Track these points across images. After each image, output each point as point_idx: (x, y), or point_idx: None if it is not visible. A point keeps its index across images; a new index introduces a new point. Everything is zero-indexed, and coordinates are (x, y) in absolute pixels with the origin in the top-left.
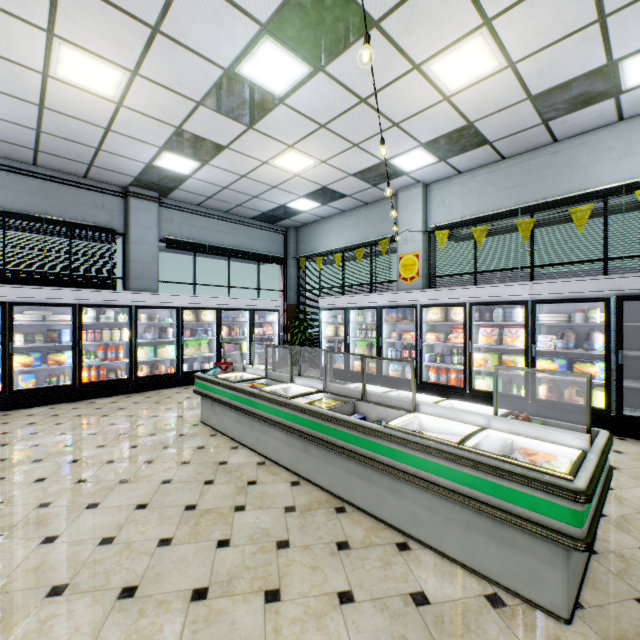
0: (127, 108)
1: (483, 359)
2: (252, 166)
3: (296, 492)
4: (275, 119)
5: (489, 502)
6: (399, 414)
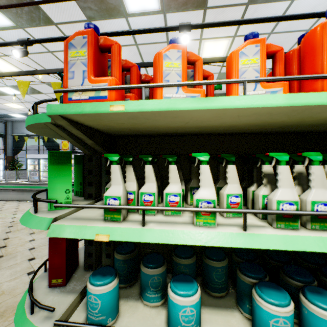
0: None
1: None
2: None
3: (20, 202)
4: (8, 97)
5: None
6: None
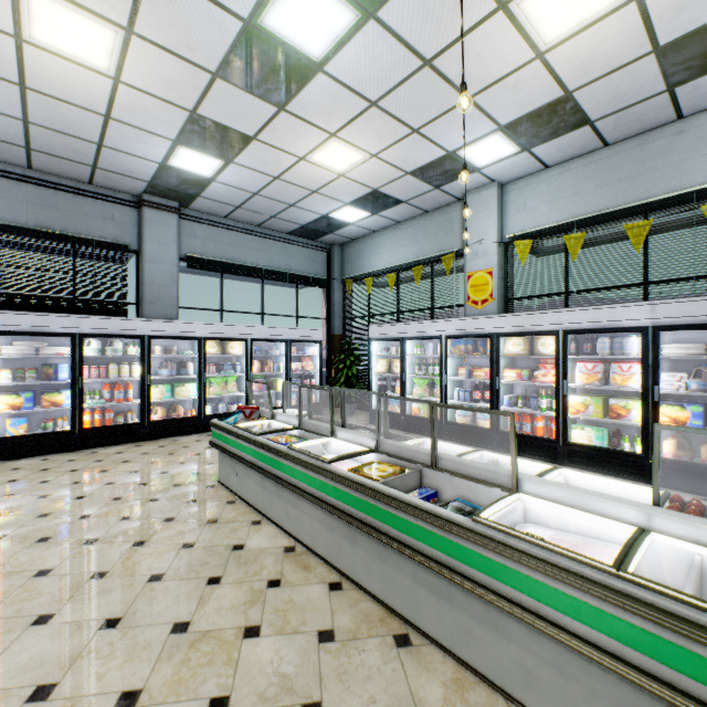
0: (126, 85)
1: (582, 403)
2: (286, 164)
3: (336, 603)
4: (313, 95)
5: (690, 691)
6: (490, 492)
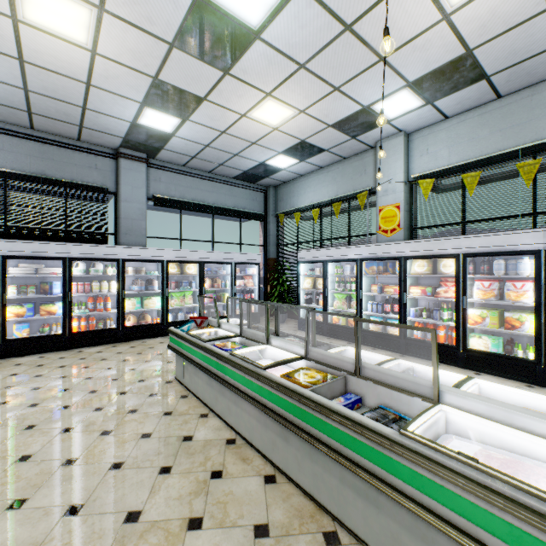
0: (102, 56)
1: (479, 316)
2: (231, 120)
3: (270, 496)
4: (251, 60)
5: None
6: (411, 401)
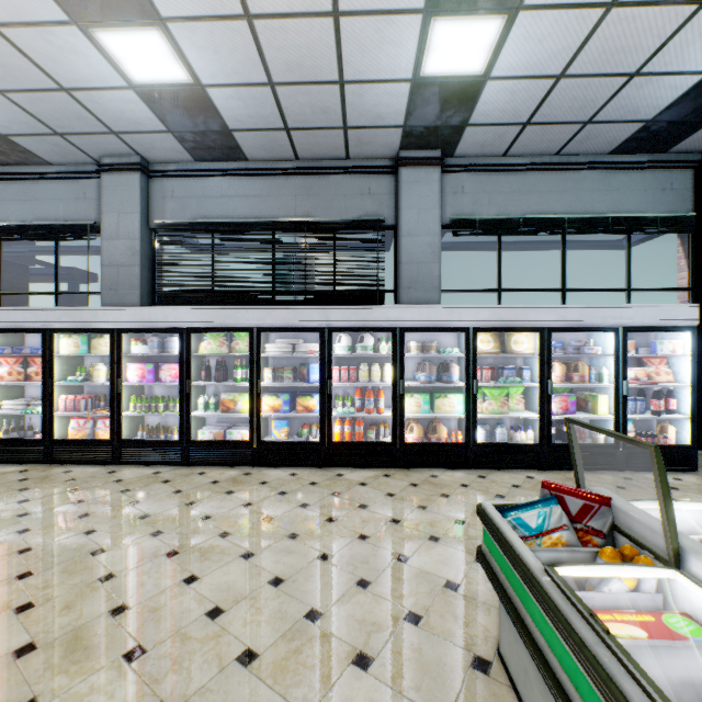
0: None
1: None
2: None
3: None
4: None
5: None
6: None
